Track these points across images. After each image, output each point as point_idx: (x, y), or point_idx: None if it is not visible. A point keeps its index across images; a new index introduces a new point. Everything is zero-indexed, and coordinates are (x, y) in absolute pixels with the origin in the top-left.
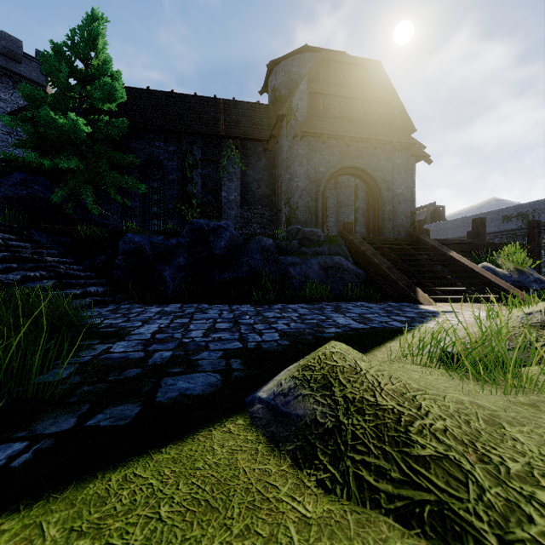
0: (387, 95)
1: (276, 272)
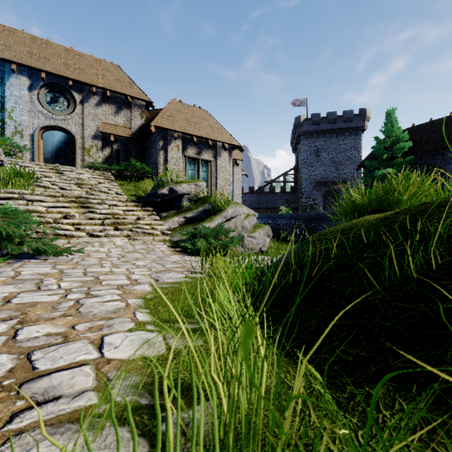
0: None
1: None
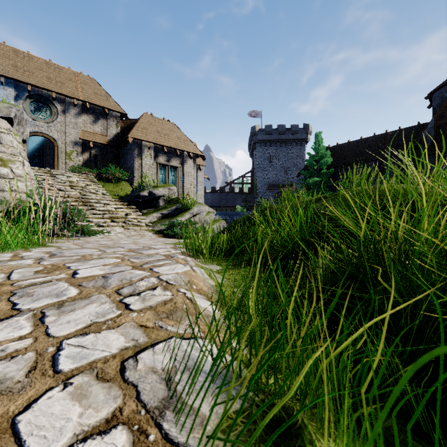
0: None
1: None
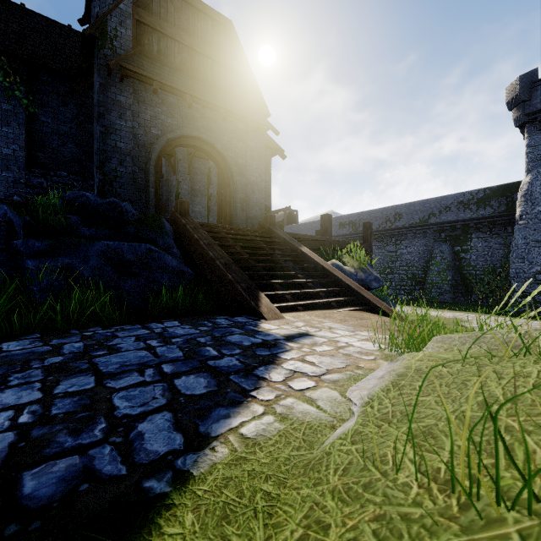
0: (240, 65)
1: (1, 271)
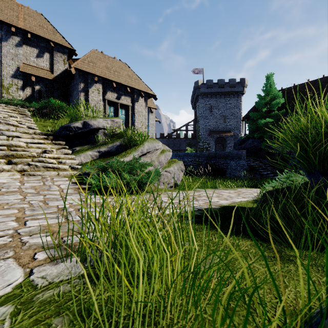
0: None
1: None
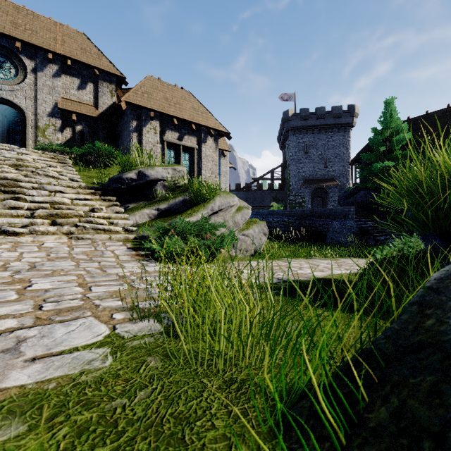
0: None
1: None
